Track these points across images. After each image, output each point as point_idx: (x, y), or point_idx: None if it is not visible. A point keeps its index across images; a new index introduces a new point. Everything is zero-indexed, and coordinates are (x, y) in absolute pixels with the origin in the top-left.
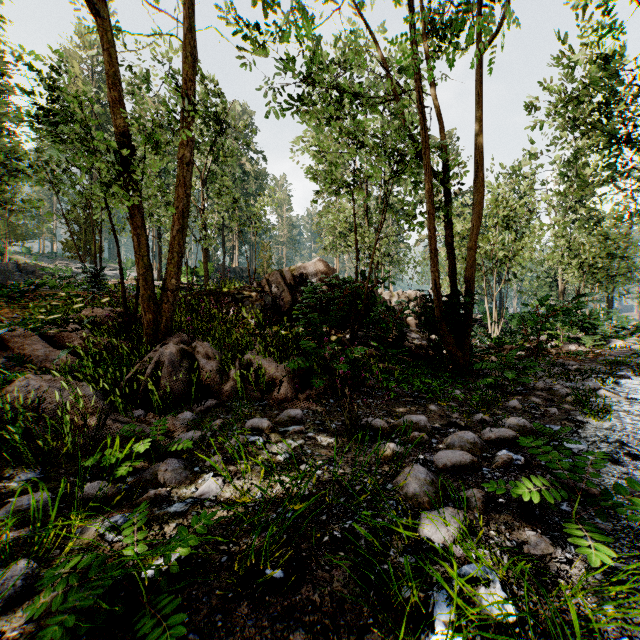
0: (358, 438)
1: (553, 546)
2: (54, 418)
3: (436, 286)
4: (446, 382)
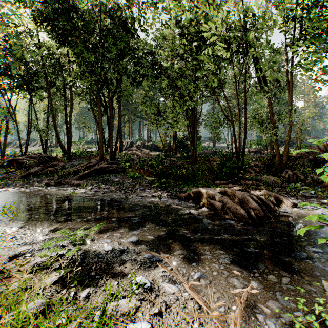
0: None
1: None
2: (274, 182)
3: None
4: None
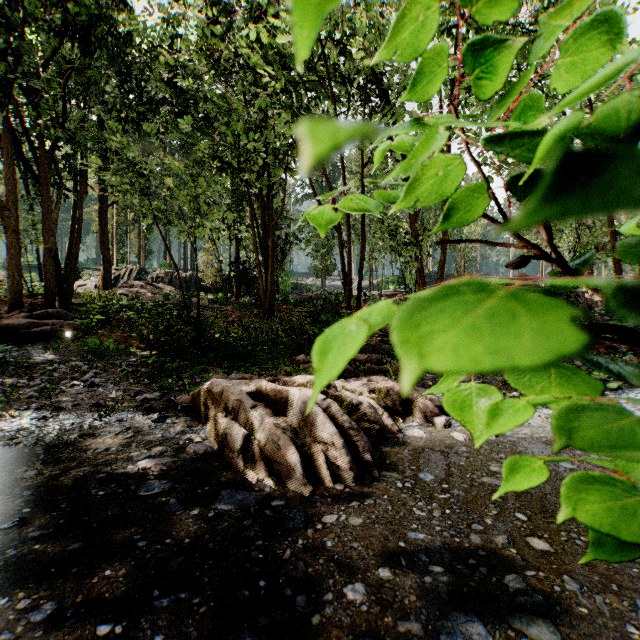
0: None
1: (612, 392)
2: None
3: None
4: None
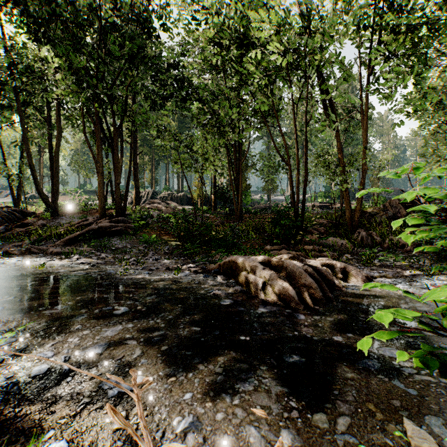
0: (441, 260)
1: None
2: (343, 246)
3: None
4: None
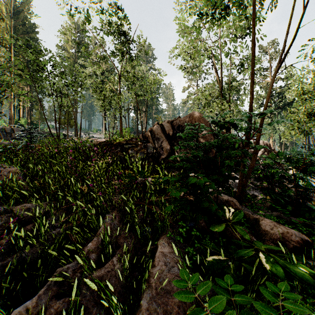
0: None
1: None
2: None
3: None
4: None
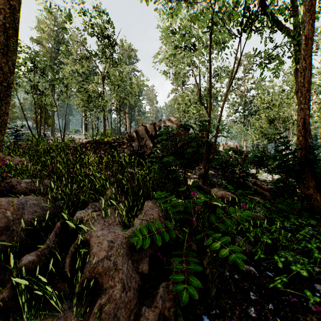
0: None
1: None
2: None
3: (304, 126)
4: (317, 232)
